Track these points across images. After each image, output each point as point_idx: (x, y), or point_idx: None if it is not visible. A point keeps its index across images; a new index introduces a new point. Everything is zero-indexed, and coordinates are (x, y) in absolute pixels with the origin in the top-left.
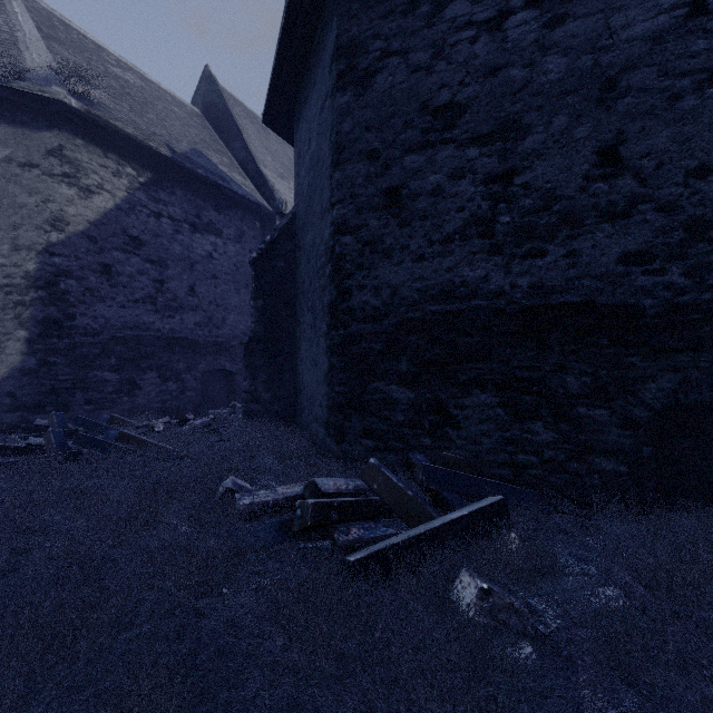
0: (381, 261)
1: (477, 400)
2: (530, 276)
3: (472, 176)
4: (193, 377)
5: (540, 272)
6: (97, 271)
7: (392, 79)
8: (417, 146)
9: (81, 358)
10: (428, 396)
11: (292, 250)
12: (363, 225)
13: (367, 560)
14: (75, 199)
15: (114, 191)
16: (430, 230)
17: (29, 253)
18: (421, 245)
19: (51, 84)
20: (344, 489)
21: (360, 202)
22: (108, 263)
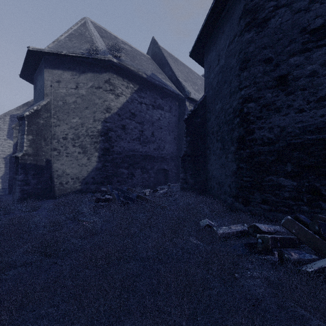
0: (273, 114)
1: None
2: None
3: None
4: (153, 171)
5: None
6: (120, 128)
7: (281, 20)
8: (298, 52)
9: (115, 163)
10: (306, 184)
11: (204, 113)
12: (262, 97)
13: (317, 272)
14: (113, 99)
15: (126, 94)
16: (308, 95)
17: (99, 122)
18: (301, 104)
19: (106, 54)
20: (270, 230)
21: (259, 85)
22: (124, 124)
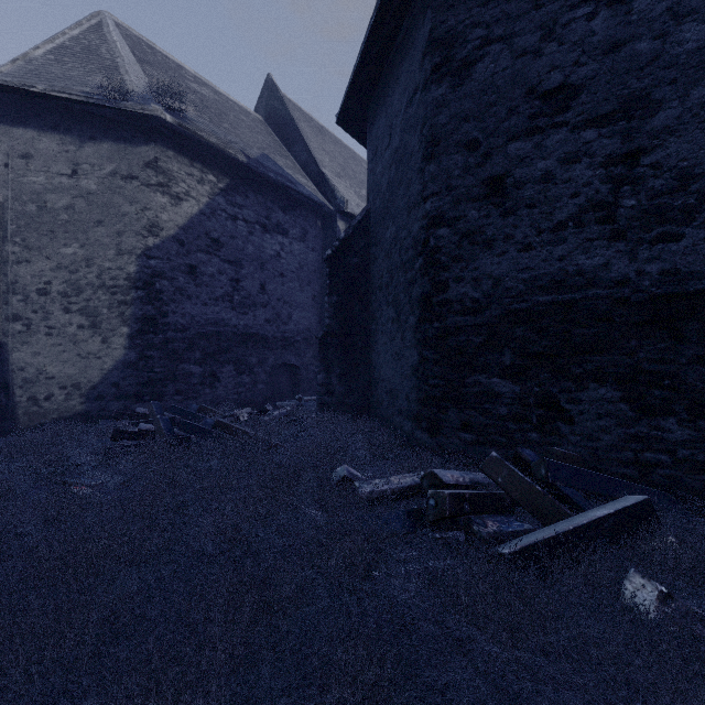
0: (481, 252)
1: (594, 394)
2: (661, 262)
3: (589, 159)
4: (263, 370)
5: (674, 257)
6: (185, 272)
7: (494, 66)
8: (523, 133)
9: (172, 352)
10: (536, 389)
11: (366, 246)
12: (461, 217)
13: (520, 554)
14: (167, 207)
15: (198, 197)
16: (538, 218)
17: (130, 257)
18: (528, 234)
19: (149, 102)
20: (462, 481)
21: (457, 193)
22: (194, 264)
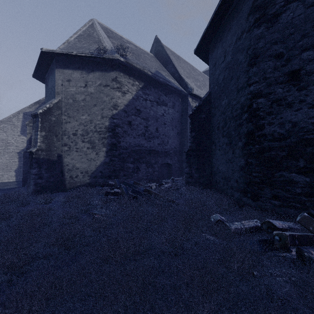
0: (284, 109)
1: None
2: None
3: None
4: (157, 166)
5: None
6: (127, 124)
7: (293, 14)
8: (311, 46)
9: (122, 158)
10: None
11: (209, 109)
12: (272, 92)
13: None
14: (120, 97)
15: (132, 92)
16: None
17: (106, 119)
18: None
19: (113, 53)
20: (285, 227)
21: (270, 81)
22: (130, 120)
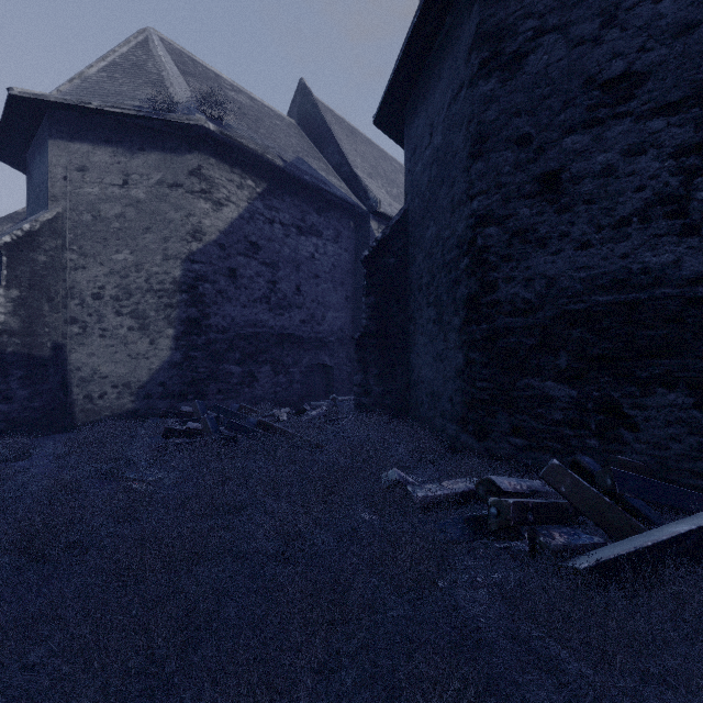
0: (534, 251)
1: (662, 400)
2: None
3: (657, 150)
4: (298, 370)
5: None
6: (225, 275)
7: (548, 58)
8: (580, 125)
9: (214, 352)
10: (595, 394)
11: (404, 246)
12: (511, 215)
13: (596, 570)
14: (209, 212)
15: (238, 202)
16: (598, 214)
17: (176, 262)
18: (586, 231)
19: (192, 112)
20: (520, 489)
21: (507, 191)
22: (234, 267)
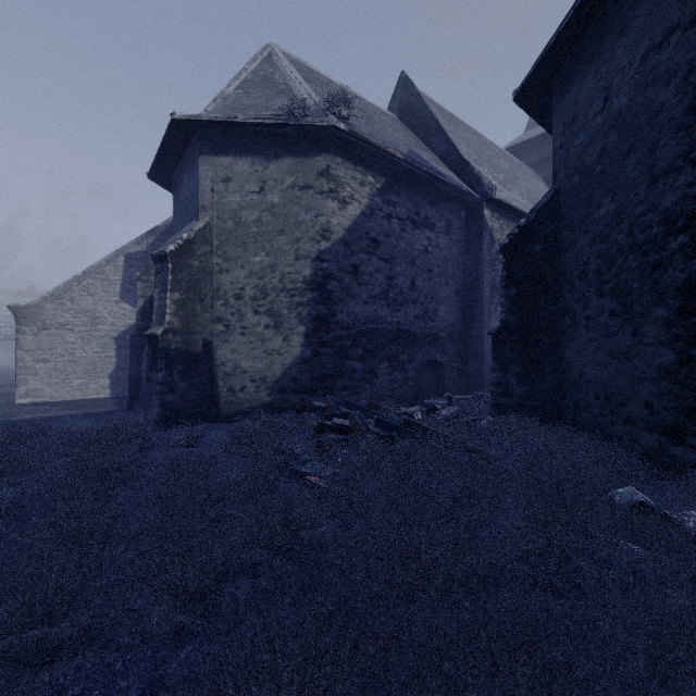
0: None
1: None
2: None
3: None
4: (412, 367)
5: None
6: (349, 272)
7: None
8: None
9: (340, 349)
10: None
11: (553, 230)
12: None
13: None
14: (336, 211)
15: (360, 199)
16: None
17: (306, 261)
18: None
19: (322, 115)
20: None
21: None
22: (356, 264)
